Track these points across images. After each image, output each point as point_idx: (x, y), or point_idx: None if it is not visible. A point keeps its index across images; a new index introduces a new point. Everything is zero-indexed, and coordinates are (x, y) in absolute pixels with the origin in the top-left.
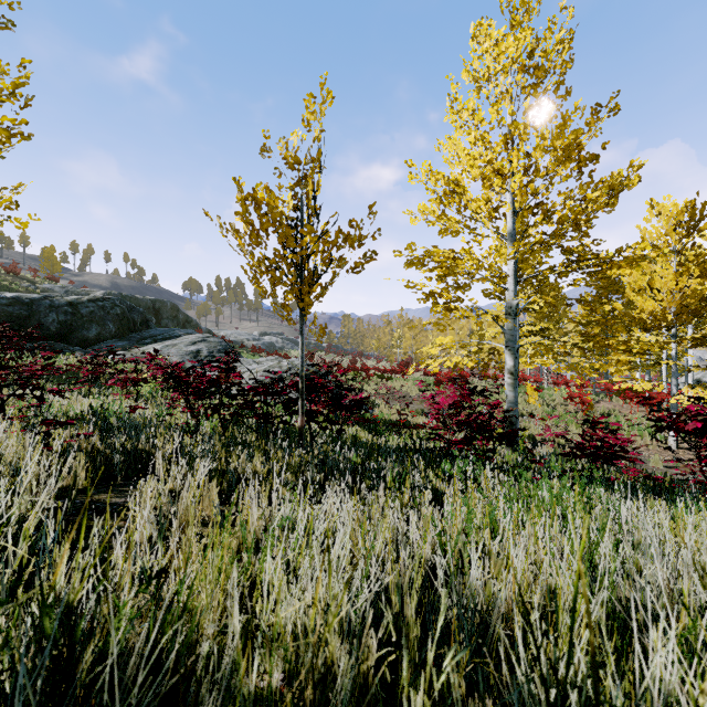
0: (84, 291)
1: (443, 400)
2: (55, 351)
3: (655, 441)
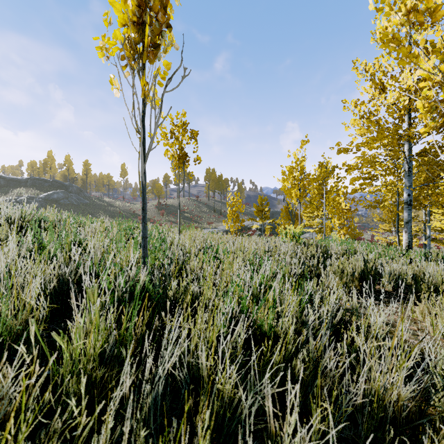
0: None
1: None
2: None
3: None
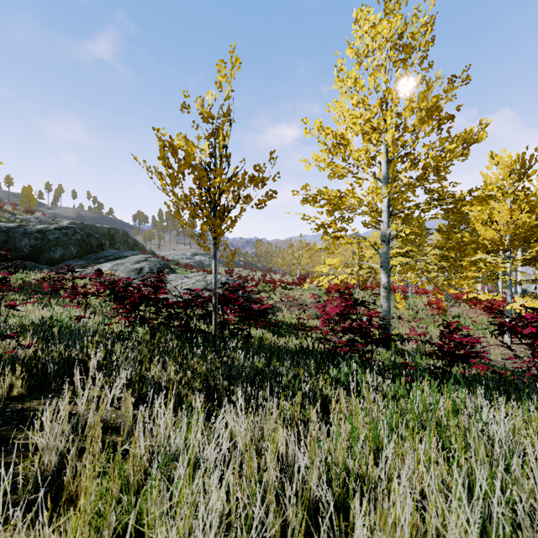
0: (54, 221)
1: (331, 309)
2: (10, 272)
3: (494, 338)
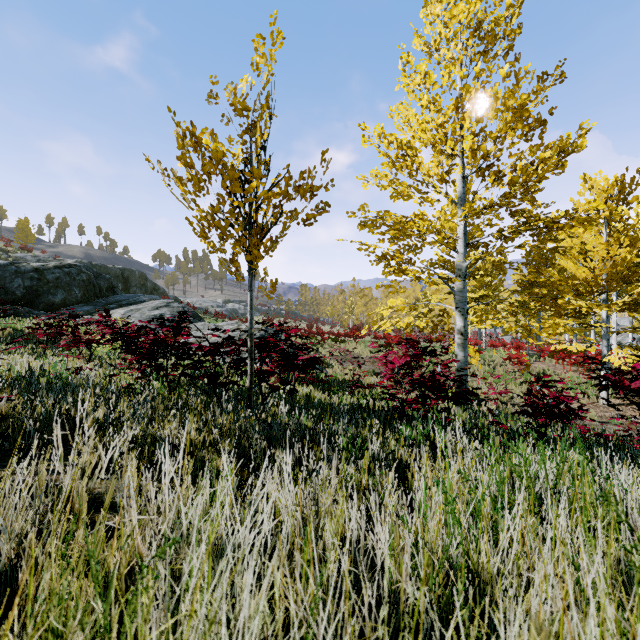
0: (55, 260)
1: (395, 360)
2: None
3: (587, 398)
